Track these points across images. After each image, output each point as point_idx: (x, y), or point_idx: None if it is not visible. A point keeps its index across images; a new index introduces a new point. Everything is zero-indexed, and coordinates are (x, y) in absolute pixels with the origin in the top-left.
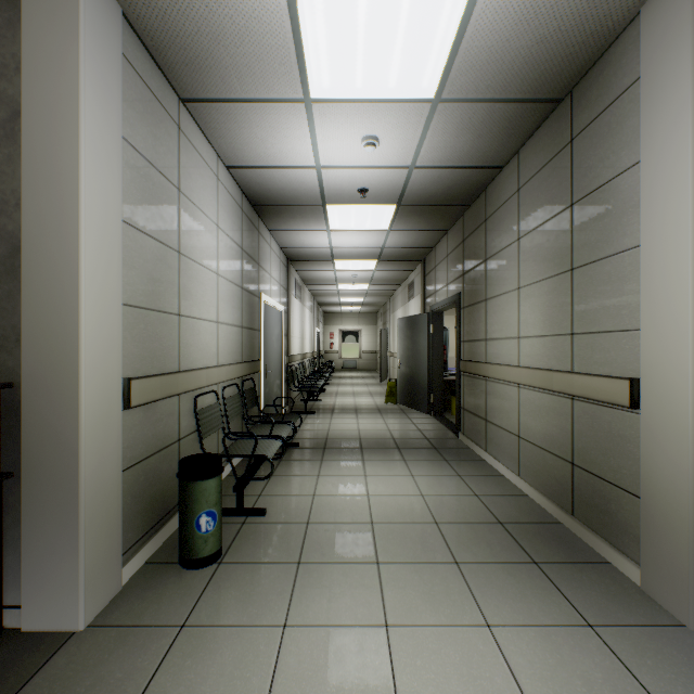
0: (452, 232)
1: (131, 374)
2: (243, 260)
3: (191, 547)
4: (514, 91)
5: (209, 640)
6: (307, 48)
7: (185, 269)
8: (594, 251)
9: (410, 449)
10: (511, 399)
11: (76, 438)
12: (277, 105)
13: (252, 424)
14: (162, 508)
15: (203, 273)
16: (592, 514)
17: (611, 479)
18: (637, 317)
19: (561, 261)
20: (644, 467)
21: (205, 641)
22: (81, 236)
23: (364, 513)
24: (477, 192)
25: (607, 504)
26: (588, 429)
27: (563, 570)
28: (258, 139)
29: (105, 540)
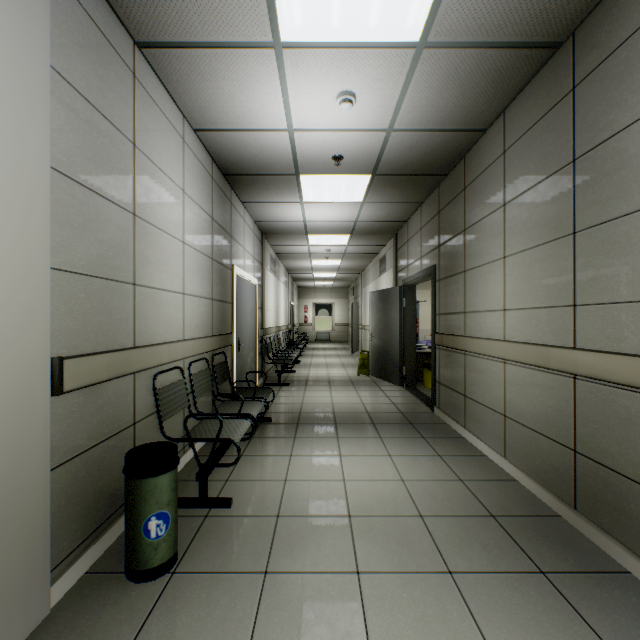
0: (427, 204)
1: (66, 352)
2: (213, 230)
3: (138, 556)
4: (509, 33)
5: None
6: None
7: (143, 234)
8: (606, 209)
9: (385, 425)
10: (495, 375)
11: None
12: (243, 52)
13: (221, 400)
14: (111, 503)
15: (165, 240)
16: (603, 511)
17: (629, 474)
18: None
19: (559, 225)
20: None
21: None
22: None
23: (341, 503)
24: (455, 160)
25: (625, 503)
26: (596, 414)
27: (577, 584)
28: (225, 95)
29: (24, 559)
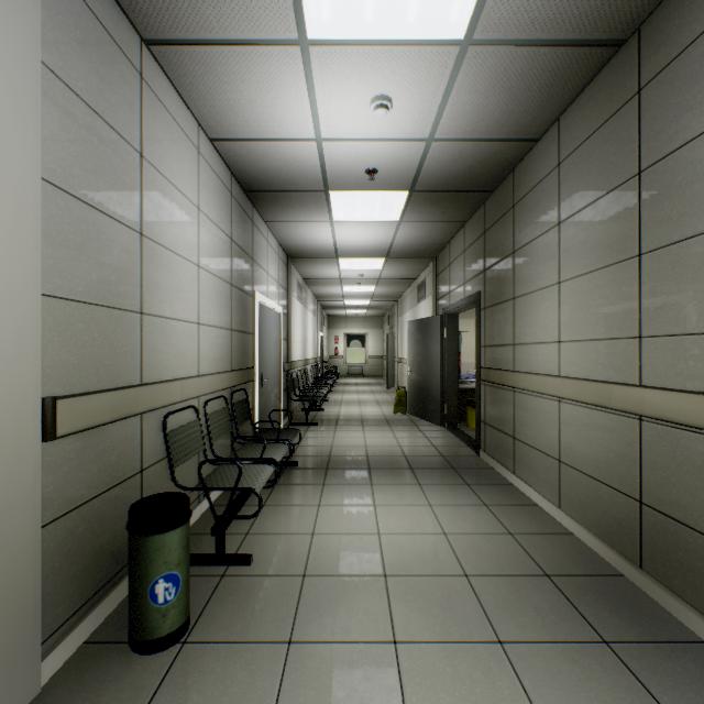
0: (471, 224)
1: (61, 391)
2: (233, 253)
3: (143, 624)
4: (566, 28)
5: None
6: None
7: (151, 256)
8: (677, 228)
9: (425, 470)
10: (548, 415)
11: None
12: (265, 50)
13: (242, 443)
14: (114, 562)
15: (177, 263)
16: (673, 571)
17: None
18: None
19: (622, 246)
20: None
21: None
22: None
23: (375, 560)
24: (503, 174)
25: (699, 563)
26: (666, 461)
27: (646, 656)
28: (245, 100)
29: (10, 630)
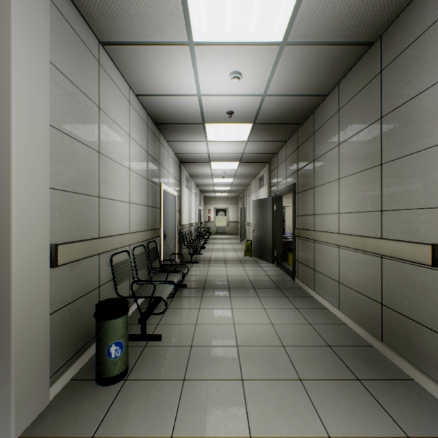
0: (289, 142)
1: (59, 241)
2: (148, 160)
3: (103, 369)
4: (340, 36)
5: None
6: None
7: (104, 164)
8: (400, 150)
9: (262, 289)
10: (333, 256)
11: (8, 292)
12: (169, 47)
13: (154, 272)
14: (85, 337)
15: (118, 168)
16: (398, 342)
17: (414, 318)
18: (437, 198)
19: (372, 159)
20: None
21: None
22: (12, 134)
23: (232, 338)
24: (308, 114)
25: (411, 336)
26: (394, 280)
27: (380, 386)
28: (157, 74)
29: (35, 368)
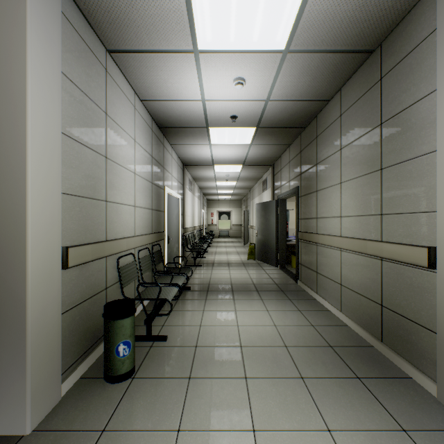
0: (293, 146)
1: (69, 243)
2: (153, 164)
3: (112, 367)
4: (341, 44)
5: (122, 443)
6: (195, 10)
7: (111, 169)
8: (399, 155)
9: (265, 291)
10: (335, 259)
11: (24, 292)
12: (174, 55)
13: (158, 275)
14: (93, 337)
15: (124, 172)
16: (397, 342)
17: (412, 318)
18: (433, 202)
19: (372, 164)
20: (440, 311)
21: (119, 443)
22: (28, 143)
23: (235, 339)
24: (311, 118)
25: (409, 336)
26: (394, 282)
27: (379, 384)
28: (162, 80)
29: (48, 365)
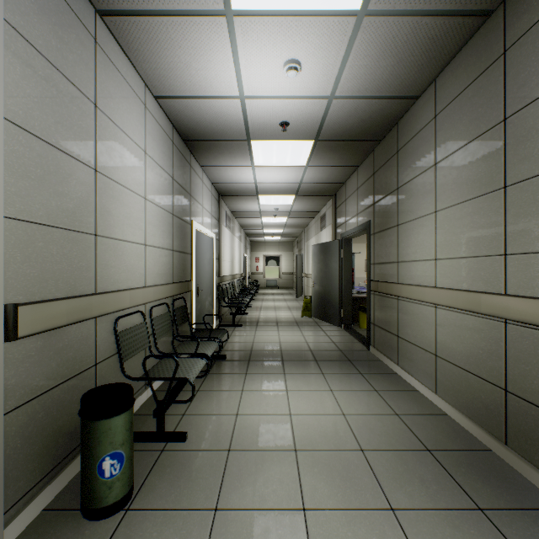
0: (362, 167)
1: (23, 299)
2: (174, 189)
3: (92, 495)
4: (445, 0)
5: None
6: None
7: (104, 188)
8: (538, 163)
9: (327, 361)
10: (426, 318)
11: None
12: (197, 20)
13: (181, 340)
14: (71, 440)
15: (127, 196)
16: (535, 449)
17: None
18: None
19: (490, 180)
20: None
21: None
22: None
23: (287, 437)
24: (389, 126)
25: None
26: (528, 357)
27: (515, 522)
28: (182, 64)
29: None
